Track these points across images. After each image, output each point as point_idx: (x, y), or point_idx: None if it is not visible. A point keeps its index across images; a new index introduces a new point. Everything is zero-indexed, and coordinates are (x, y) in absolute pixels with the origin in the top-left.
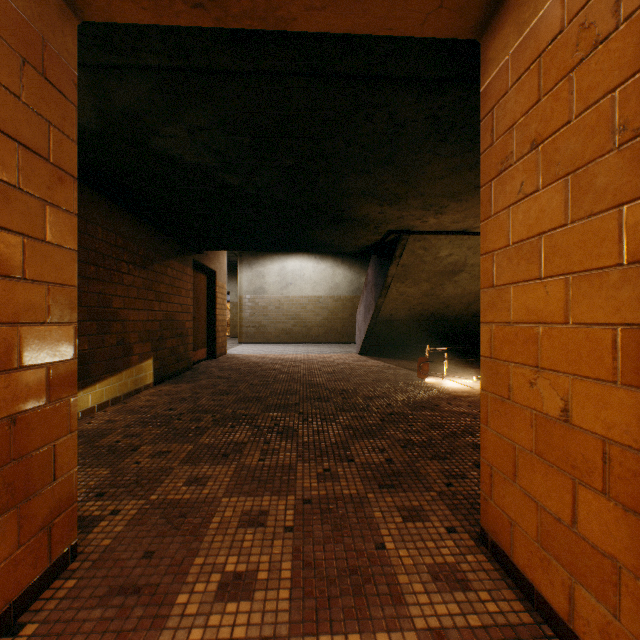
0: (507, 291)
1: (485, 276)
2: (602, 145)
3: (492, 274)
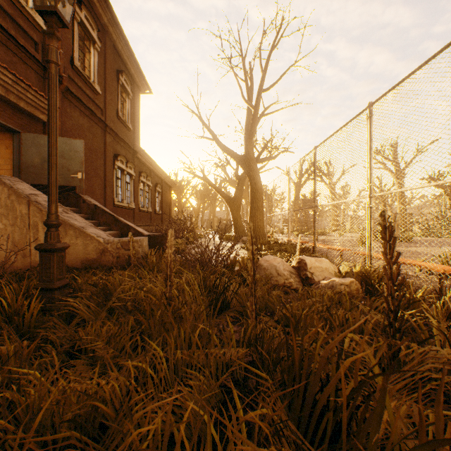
0: None
1: None
2: (9, 158)
3: None
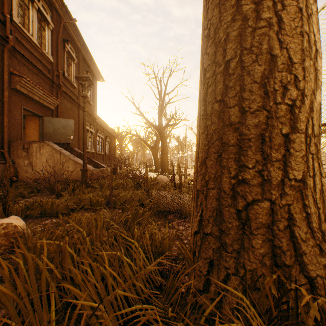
0: (29, 135)
1: (27, 134)
2: (37, 129)
3: (28, 134)
